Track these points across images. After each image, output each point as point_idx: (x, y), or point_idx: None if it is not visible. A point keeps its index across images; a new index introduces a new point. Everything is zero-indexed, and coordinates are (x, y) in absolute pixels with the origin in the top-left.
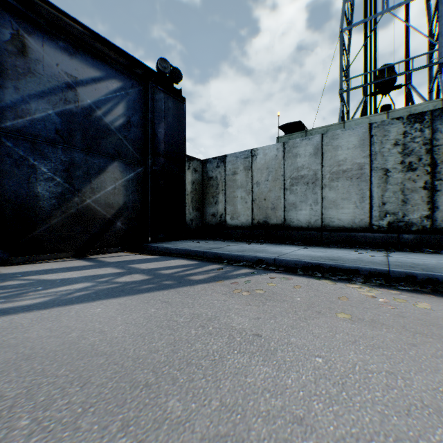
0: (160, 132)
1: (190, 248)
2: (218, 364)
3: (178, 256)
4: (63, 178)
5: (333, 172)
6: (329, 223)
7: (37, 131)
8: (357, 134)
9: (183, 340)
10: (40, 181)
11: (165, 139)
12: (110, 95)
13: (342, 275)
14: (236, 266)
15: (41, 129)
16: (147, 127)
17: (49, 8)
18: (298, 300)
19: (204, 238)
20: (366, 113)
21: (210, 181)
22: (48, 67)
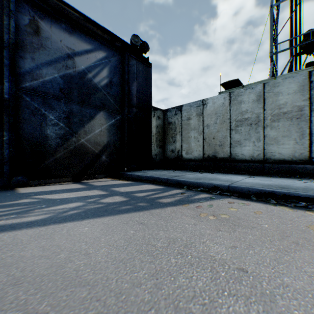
0: (133, 89)
1: (156, 175)
2: (211, 312)
3: (147, 182)
4: (64, 123)
5: (274, 114)
6: (270, 156)
7: (46, 89)
8: (297, 81)
9: (164, 270)
10: (49, 125)
11: (136, 94)
12: (97, 62)
13: (297, 202)
14: (195, 191)
15: (49, 88)
16: (124, 85)
17: (55, 1)
18: (266, 227)
19: (165, 168)
20: (292, 71)
21: (169, 125)
22: (54, 43)
